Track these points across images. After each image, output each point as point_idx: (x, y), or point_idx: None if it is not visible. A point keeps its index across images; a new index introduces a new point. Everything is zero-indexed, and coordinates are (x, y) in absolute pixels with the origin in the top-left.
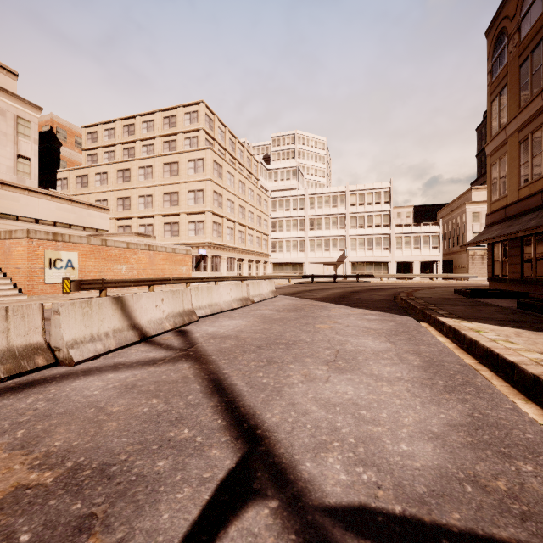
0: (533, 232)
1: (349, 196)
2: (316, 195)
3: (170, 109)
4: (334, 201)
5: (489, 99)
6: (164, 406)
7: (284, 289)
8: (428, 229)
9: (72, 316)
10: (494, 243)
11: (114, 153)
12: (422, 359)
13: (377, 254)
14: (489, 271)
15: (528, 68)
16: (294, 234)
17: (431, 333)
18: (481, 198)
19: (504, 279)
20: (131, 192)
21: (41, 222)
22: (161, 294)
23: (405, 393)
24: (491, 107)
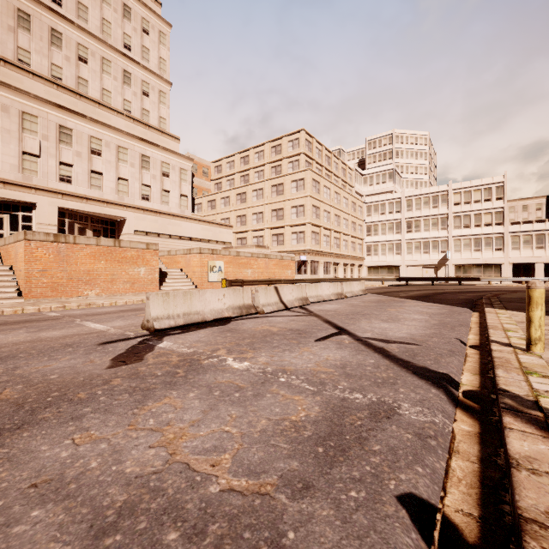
0: None
1: (452, 195)
2: (414, 197)
3: (277, 139)
4: (434, 201)
5: None
6: (309, 324)
7: (375, 290)
8: None
9: (262, 294)
10: None
11: (234, 181)
12: (439, 322)
13: (487, 256)
14: None
15: None
16: (390, 237)
17: (471, 316)
18: None
19: None
20: (246, 210)
21: (192, 240)
22: (292, 287)
23: (412, 328)
24: None
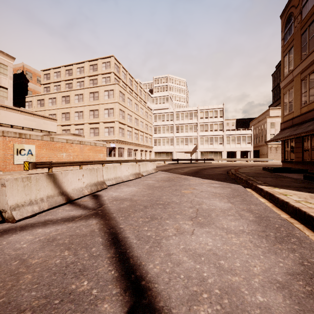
0: (311, 133)
1: (199, 113)
2: (180, 112)
3: (94, 60)
4: (190, 116)
5: (282, 55)
6: (72, 258)
7: (161, 167)
8: (245, 132)
9: (15, 188)
10: (285, 140)
11: (60, 86)
12: (254, 215)
13: (216, 147)
14: (282, 157)
15: (306, 35)
16: (167, 135)
17: (254, 195)
18: (275, 114)
19: (291, 161)
20: (70, 109)
21: (14, 127)
22: (82, 171)
23: (249, 243)
24: (284, 59)
